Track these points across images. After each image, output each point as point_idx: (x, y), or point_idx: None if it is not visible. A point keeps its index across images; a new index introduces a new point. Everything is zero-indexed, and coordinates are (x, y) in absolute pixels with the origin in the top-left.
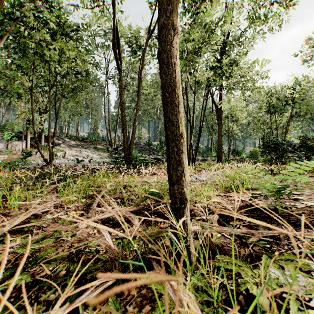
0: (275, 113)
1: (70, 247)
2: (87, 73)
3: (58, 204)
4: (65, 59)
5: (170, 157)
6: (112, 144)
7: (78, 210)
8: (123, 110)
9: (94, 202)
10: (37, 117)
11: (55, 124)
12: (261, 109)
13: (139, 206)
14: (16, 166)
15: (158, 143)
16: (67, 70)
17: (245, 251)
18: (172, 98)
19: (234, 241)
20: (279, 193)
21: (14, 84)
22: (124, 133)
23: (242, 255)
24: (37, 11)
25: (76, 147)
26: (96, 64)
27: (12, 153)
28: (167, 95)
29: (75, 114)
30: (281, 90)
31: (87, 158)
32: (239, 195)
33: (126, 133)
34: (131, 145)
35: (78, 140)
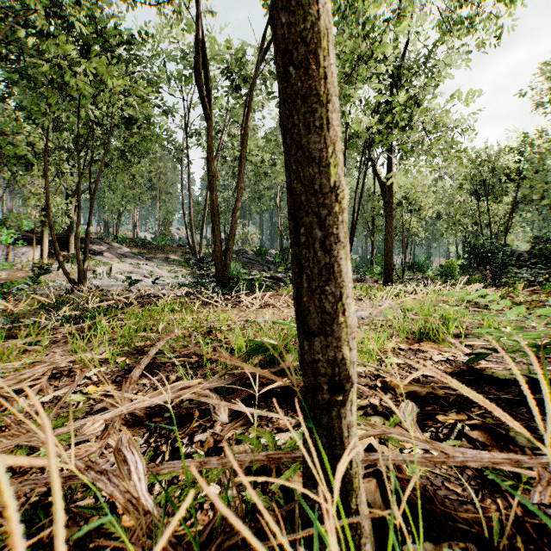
0: (487, 196)
1: (50, 490)
2: (148, 122)
3: (63, 370)
4: (105, 94)
5: (302, 257)
6: (195, 252)
7: (103, 382)
8: (214, 189)
9: (137, 367)
10: (60, 203)
11: (90, 214)
12: (463, 189)
13: (235, 372)
14: (20, 290)
15: (277, 250)
16: (112, 117)
17: (498, 510)
18: (308, 80)
19: (460, 471)
20: (549, 349)
21: (19, 144)
22: (216, 231)
23: (496, 526)
24: (52, 4)
25: (132, 258)
26: (165, 105)
27: (16, 269)
28: (294, 75)
29: (130, 199)
30: (499, 155)
31: (149, 276)
32: (439, 348)
33: (219, 231)
34: (228, 254)
35: (136, 245)
